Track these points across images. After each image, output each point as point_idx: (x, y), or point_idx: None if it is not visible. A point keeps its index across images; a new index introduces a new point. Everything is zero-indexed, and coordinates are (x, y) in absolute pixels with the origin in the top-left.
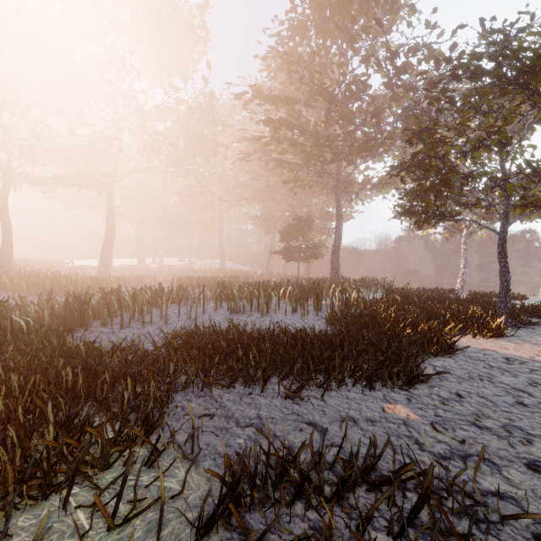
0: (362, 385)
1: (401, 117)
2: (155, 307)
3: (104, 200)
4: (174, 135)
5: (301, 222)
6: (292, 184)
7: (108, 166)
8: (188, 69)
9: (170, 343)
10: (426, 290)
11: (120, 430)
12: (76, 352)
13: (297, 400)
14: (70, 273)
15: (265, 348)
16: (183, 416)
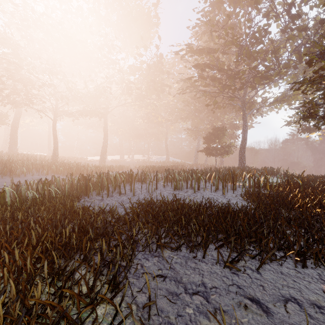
0: (294, 262)
1: (293, 52)
2: (128, 184)
3: (102, 123)
4: (139, 83)
5: (217, 131)
6: (211, 107)
7: (104, 103)
8: (147, 44)
9: (134, 211)
10: (316, 176)
11: (93, 286)
12: (78, 213)
13: (234, 269)
14: (85, 163)
15: (201, 218)
16: (142, 274)
